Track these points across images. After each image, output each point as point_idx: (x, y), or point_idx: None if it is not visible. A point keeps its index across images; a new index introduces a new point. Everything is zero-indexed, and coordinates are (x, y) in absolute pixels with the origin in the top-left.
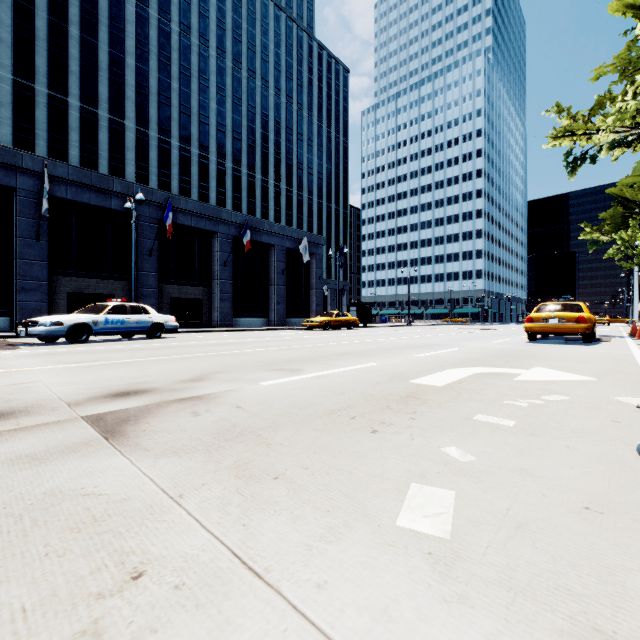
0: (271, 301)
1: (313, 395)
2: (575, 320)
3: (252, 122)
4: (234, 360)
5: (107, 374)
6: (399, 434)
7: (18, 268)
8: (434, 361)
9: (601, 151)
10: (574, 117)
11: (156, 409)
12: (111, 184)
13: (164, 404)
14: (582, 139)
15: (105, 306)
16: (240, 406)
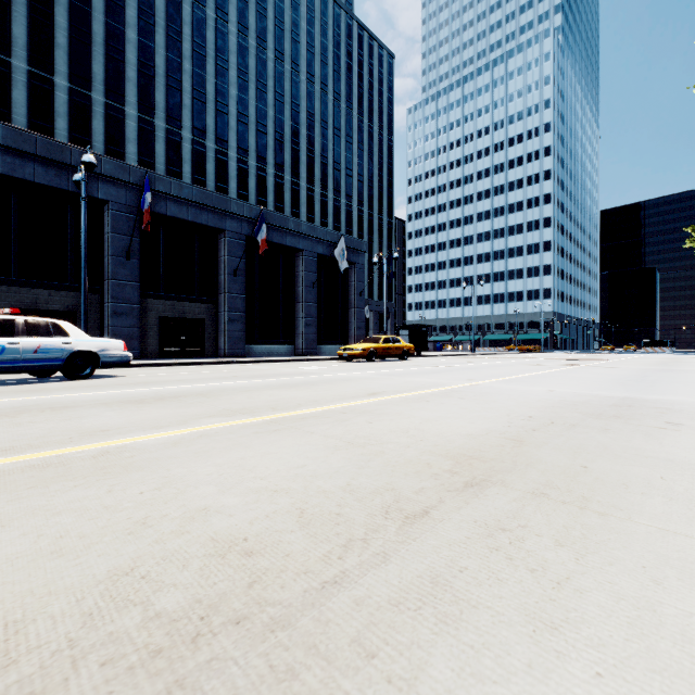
0: (298, 323)
1: None
2: None
3: (280, 113)
4: None
5: None
6: None
7: None
8: None
9: None
10: None
11: None
12: (67, 155)
13: None
14: None
15: None
16: None
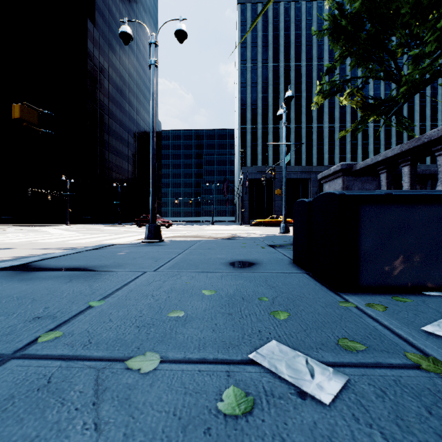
0: None
1: None
2: None
3: None
4: None
5: None
6: None
7: None
8: None
9: None
10: None
11: None
12: None
13: None
14: None
15: None
16: None
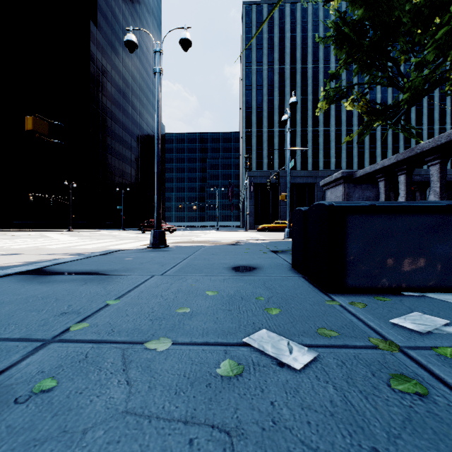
0: None
1: None
2: None
3: None
4: None
5: None
6: None
7: None
8: None
9: None
10: None
11: None
12: None
13: None
14: None
15: None
16: None
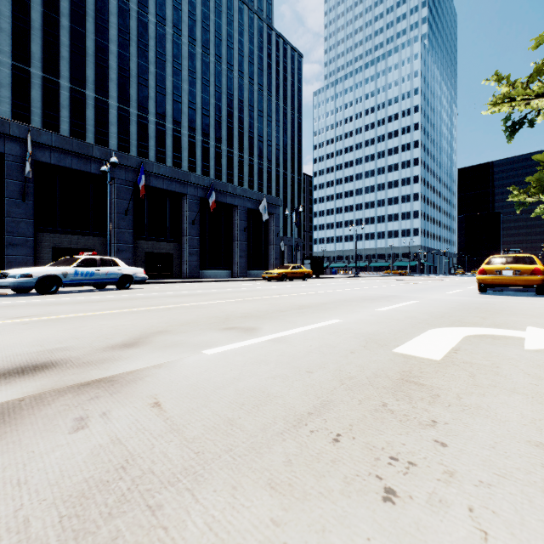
0: (234, 255)
1: (269, 376)
2: (530, 272)
3: (219, 100)
4: (187, 315)
5: (32, 335)
6: (445, 509)
7: (6, 225)
8: (402, 317)
9: (539, 115)
10: (513, 84)
11: (28, 409)
12: (91, 150)
13: (51, 396)
14: (520, 104)
15: (76, 259)
16: (159, 402)
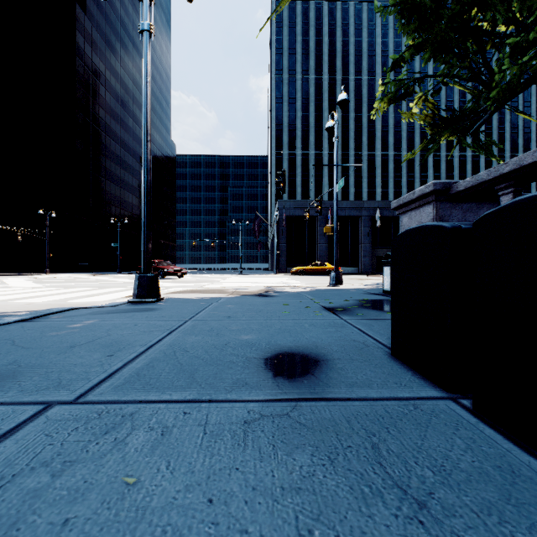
0: None
1: None
2: None
3: None
4: None
5: None
6: None
7: (362, 248)
8: None
9: None
10: None
11: None
12: None
13: None
14: None
15: None
16: None
